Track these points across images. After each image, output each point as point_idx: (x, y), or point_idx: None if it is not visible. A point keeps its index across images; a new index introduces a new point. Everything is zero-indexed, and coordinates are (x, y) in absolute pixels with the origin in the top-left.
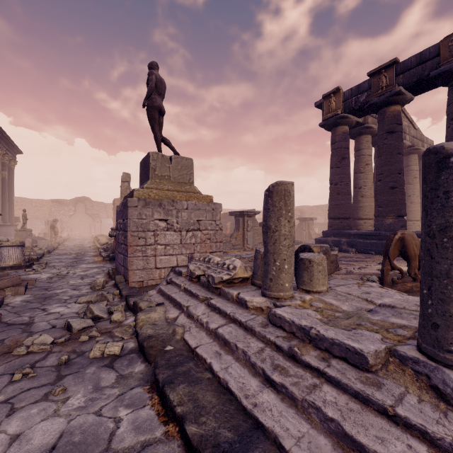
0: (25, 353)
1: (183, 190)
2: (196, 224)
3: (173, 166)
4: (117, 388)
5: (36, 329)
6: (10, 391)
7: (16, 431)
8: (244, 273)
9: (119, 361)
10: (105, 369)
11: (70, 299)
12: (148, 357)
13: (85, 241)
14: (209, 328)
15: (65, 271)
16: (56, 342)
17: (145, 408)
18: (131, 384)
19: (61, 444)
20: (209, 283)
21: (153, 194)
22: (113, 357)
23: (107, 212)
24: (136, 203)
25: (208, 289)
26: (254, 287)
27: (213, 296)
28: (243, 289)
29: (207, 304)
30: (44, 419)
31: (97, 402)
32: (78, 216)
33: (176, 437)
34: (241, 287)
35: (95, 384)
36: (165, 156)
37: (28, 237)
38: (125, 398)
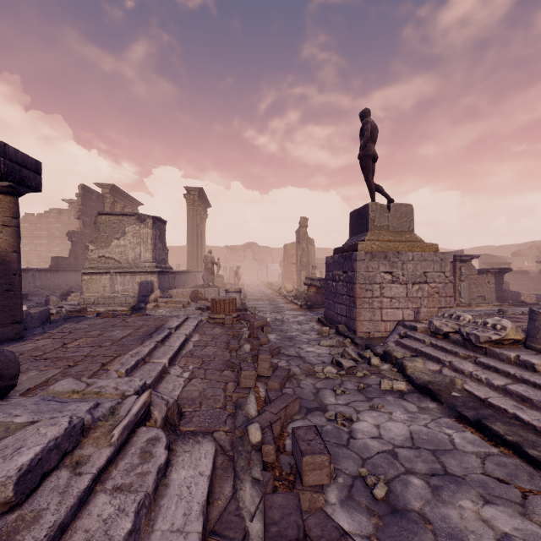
0: (324, 377)
1: (404, 240)
2: (422, 277)
3: (391, 215)
4: (425, 414)
5: (312, 362)
6: (342, 399)
7: (373, 423)
8: (516, 335)
9: (407, 396)
10: (401, 400)
11: (309, 341)
12: (439, 398)
13: (259, 286)
14: (493, 384)
15: (278, 316)
16: (338, 373)
17: (465, 432)
18: (435, 415)
19: (415, 437)
20: (469, 341)
21: (375, 246)
22: (399, 393)
23: (273, 257)
24: (363, 256)
25: (464, 348)
26: (532, 351)
27: (477, 355)
28: (518, 351)
29: (474, 361)
30: (386, 420)
31: (417, 420)
32: (247, 262)
33: (514, 456)
34: (513, 350)
35: (403, 408)
36: (382, 205)
37: (223, 283)
38: (440, 423)
